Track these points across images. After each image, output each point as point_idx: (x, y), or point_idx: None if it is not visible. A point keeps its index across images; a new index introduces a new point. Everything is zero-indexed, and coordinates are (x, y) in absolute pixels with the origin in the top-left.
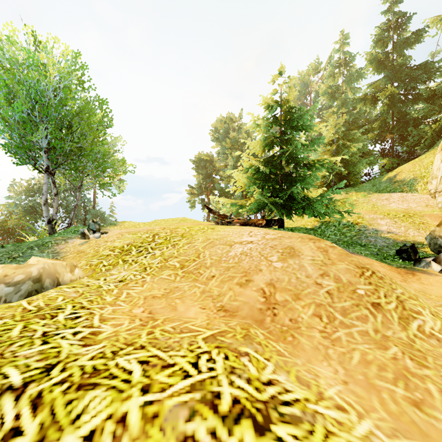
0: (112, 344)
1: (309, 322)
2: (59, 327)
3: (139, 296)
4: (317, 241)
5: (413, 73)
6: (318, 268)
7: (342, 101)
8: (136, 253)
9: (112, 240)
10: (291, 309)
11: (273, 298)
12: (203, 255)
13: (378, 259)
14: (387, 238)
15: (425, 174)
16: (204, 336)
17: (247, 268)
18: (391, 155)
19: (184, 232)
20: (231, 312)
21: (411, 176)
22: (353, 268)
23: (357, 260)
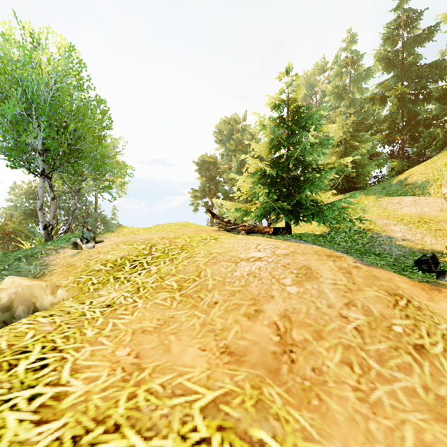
0: (76, 421)
1: (337, 374)
2: (14, 385)
3: (127, 329)
4: (337, 259)
5: (424, 72)
6: (342, 295)
7: (349, 102)
8: (129, 268)
9: (106, 252)
10: (312, 352)
11: (289, 336)
12: (204, 273)
13: (396, 271)
14: (403, 246)
15: (438, 177)
16: (202, 404)
17: (256, 293)
18: (400, 157)
19: (184, 243)
20: (237, 356)
21: (423, 179)
22: (385, 295)
23: (387, 285)
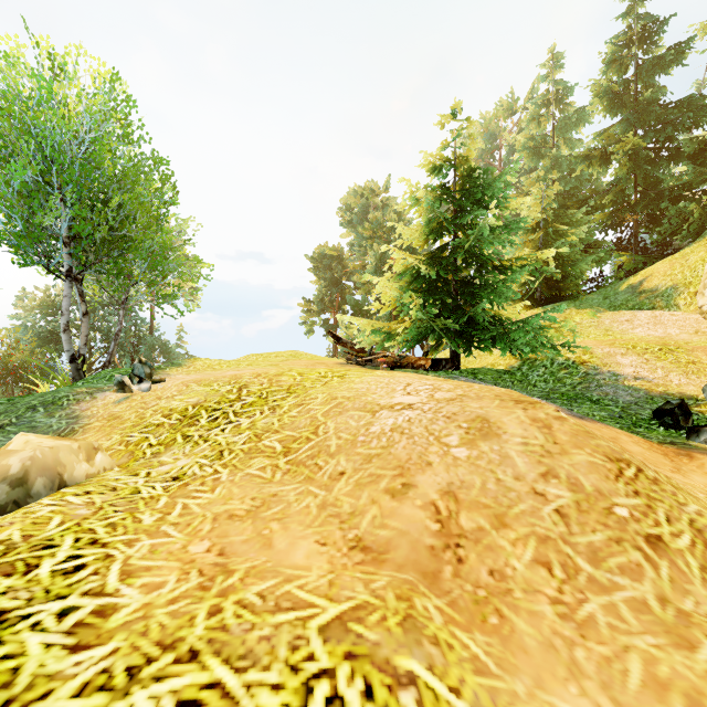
0: (132, 646)
1: (527, 579)
2: (35, 595)
3: (205, 514)
4: (530, 406)
5: (669, 114)
6: (536, 461)
7: (552, 161)
8: (207, 421)
9: (170, 396)
10: (490, 547)
11: (454, 522)
12: (324, 429)
13: (623, 426)
14: (635, 388)
15: (691, 279)
16: (321, 622)
17: (404, 459)
18: (633, 249)
19: (291, 383)
20: (375, 553)
21: (668, 283)
22: (602, 461)
23: (607, 445)
